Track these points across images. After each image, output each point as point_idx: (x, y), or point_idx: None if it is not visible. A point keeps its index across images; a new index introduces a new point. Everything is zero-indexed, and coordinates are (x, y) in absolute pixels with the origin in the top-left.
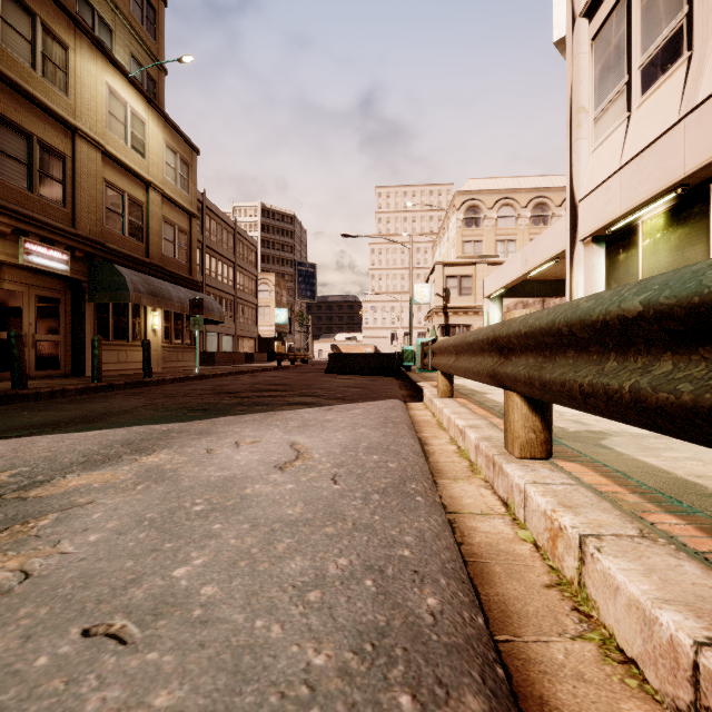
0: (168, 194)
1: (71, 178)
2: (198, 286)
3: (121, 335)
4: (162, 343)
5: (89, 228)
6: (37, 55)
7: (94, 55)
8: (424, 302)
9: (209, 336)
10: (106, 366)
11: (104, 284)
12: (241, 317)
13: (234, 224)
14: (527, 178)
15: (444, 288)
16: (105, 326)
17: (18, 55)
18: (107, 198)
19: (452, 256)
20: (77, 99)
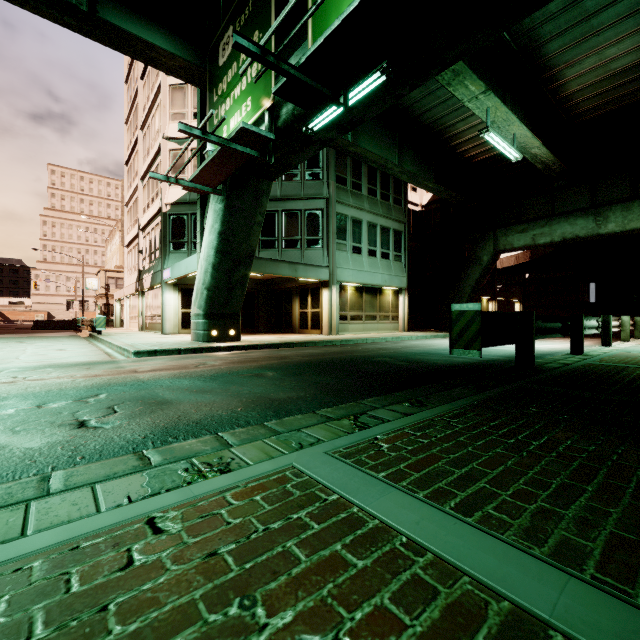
0: None
1: None
2: None
3: None
4: None
5: None
6: None
7: None
8: (94, 289)
9: None
10: None
11: None
12: None
13: None
14: None
15: (106, 284)
16: None
17: None
18: None
19: (117, 257)
20: None
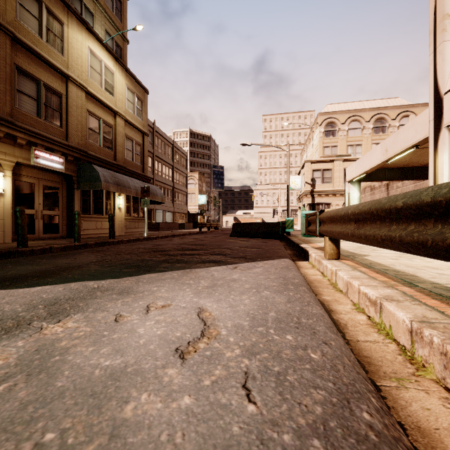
0: (128, 119)
1: (66, 109)
2: (148, 179)
3: (98, 211)
4: (125, 216)
5: (77, 141)
6: (43, 28)
7: (80, 28)
8: (297, 188)
9: (157, 212)
10: (88, 231)
11: (86, 177)
12: (177, 200)
13: (172, 141)
14: (370, 101)
15: (311, 178)
16: (87, 205)
17: (30, 28)
18: (89, 122)
19: (315, 157)
20: (69, 57)
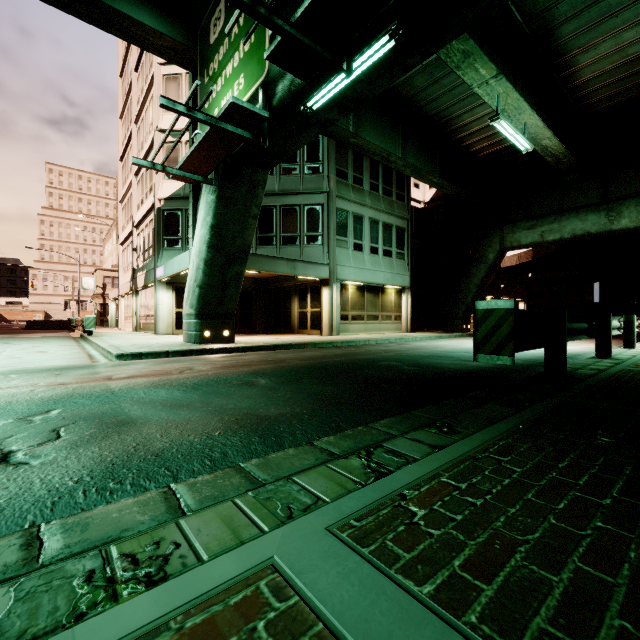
0: None
1: None
2: None
3: None
4: None
5: None
6: None
7: None
8: (90, 288)
9: None
10: None
11: None
12: None
13: None
14: None
15: (103, 283)
16: None
17: None
18: None
19: (114, 256)
20: None
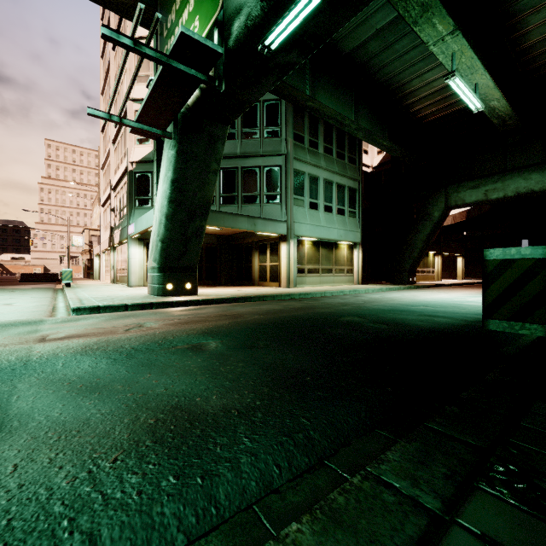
0: None
1: None
2: None
3: None
4: None
5: None
6: None
7: None
8: (79, 245)
9: None
10: None
11: None
12: None
13: None
14: None
15: (90, 241)
16: None
17: None
18: None
19: None
20: None
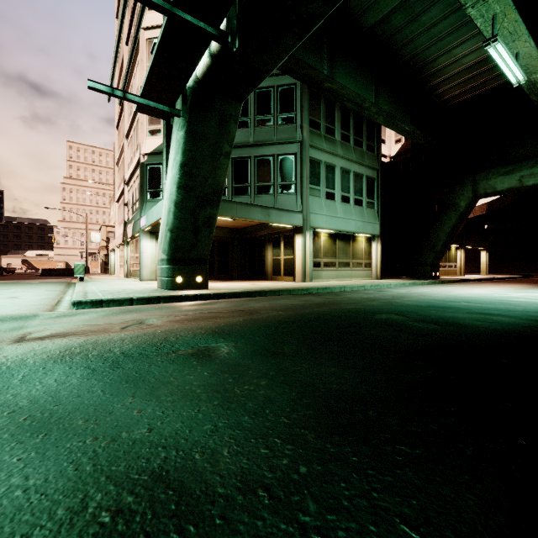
0: None
1: None
2: None
3: None
4: None
5: None
6: None
7: None
8: (97, 242)
9: None
10: None
11: None
12: None
13: None
14: None
15: (107, 237)
16: None
17: None
18: None
19: None
20: None
